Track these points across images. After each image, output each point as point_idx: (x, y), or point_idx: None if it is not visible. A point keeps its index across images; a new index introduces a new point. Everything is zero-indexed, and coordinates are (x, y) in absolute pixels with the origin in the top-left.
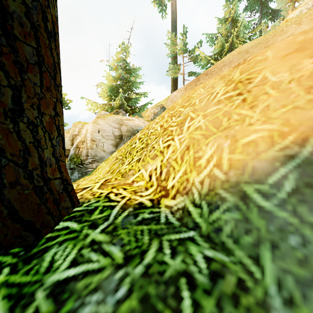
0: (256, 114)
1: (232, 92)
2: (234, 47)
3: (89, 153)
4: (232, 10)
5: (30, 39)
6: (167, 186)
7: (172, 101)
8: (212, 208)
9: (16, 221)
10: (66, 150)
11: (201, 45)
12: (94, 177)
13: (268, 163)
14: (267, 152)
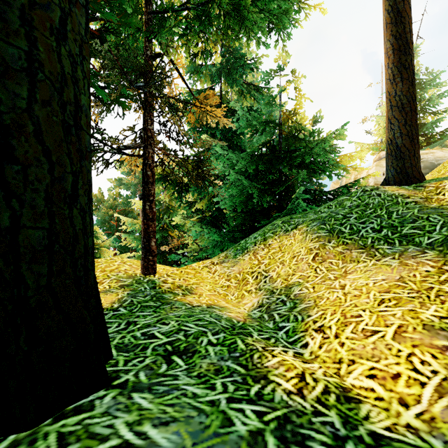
0: None
1: None
2: None
3: None
4: None
5: (416, 138)
6: None
7: None
8: None
9: (415, 178)
10: None
11: None
12: None
13: None
14: None
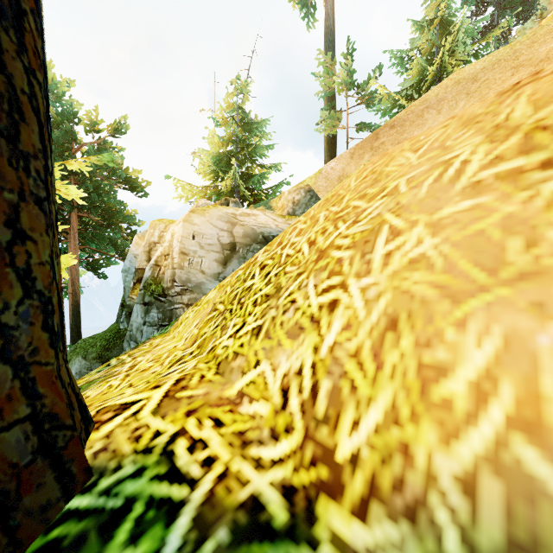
0: None
1: (517, 157)
2: (446, 72)
3: (177, 276)
4: (441, 3)
5: None
6: (337, 449)
7: (327, 178)
8: None
9: None
10: (139, 270)
11: (380, 73)
12: (167, 347)
13: None
14: None
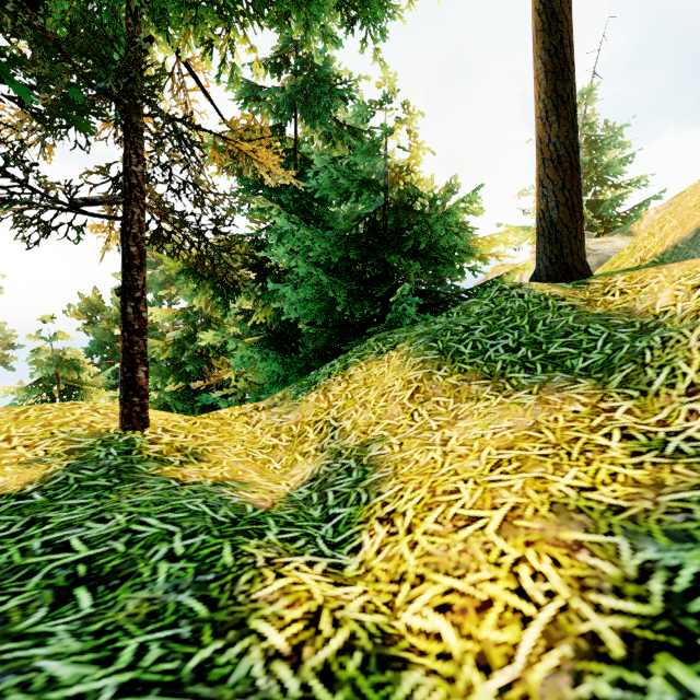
0: (699, 214)
1: (699, 201)
2: None
3: None
4: None
5: (578, 210)
6: (646, 258)
7: None
8: (663, 255)
9: (577, 272)
10: None
11: None
12: None
13: (689, 233)
14: (692, 230)
